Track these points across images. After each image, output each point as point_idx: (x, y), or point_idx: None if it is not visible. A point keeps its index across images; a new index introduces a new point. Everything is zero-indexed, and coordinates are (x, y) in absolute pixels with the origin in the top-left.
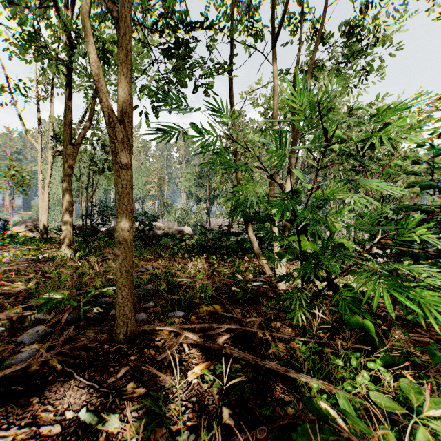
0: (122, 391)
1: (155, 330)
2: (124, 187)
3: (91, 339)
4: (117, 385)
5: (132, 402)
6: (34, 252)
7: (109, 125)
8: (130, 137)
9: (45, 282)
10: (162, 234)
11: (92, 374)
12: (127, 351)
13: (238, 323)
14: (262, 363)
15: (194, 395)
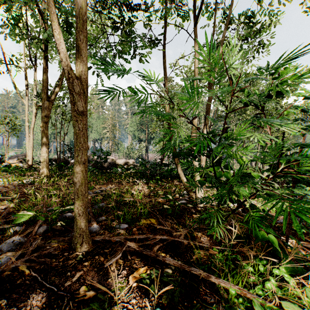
0: (76, 294)
1: (105, 239)
2: (80, 129)
3: (55, 247)
4: (72, 288)
5: (83, 304)
6: (21, 178)
7: (68, 81)
8: (85, 90)
9: (25, 200)
10: (114, 165)
11: (53, 278)
12: (82, 258)
13: (169, 234)
14: (189, 269)
15: (134, 297)
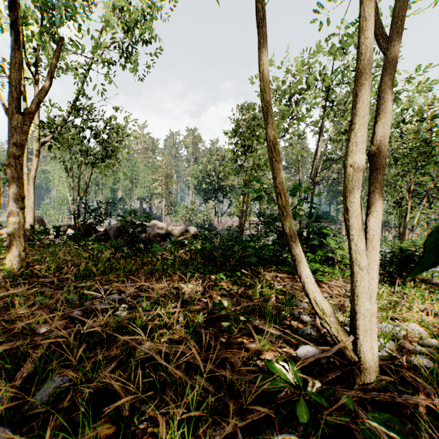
0: None
1: None
2: None
3: None
4: None
5: None
6: None
7: None
8: None
9: None
10: (164, 235)
11: None
12: None
13: None
14: None
15: None
